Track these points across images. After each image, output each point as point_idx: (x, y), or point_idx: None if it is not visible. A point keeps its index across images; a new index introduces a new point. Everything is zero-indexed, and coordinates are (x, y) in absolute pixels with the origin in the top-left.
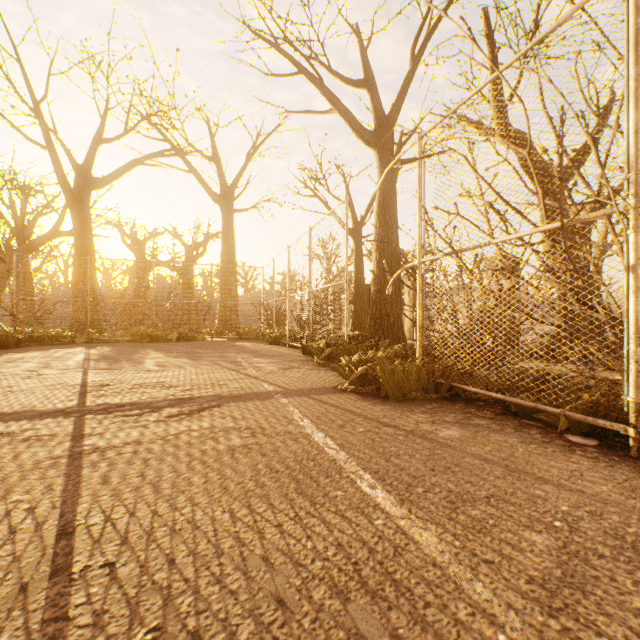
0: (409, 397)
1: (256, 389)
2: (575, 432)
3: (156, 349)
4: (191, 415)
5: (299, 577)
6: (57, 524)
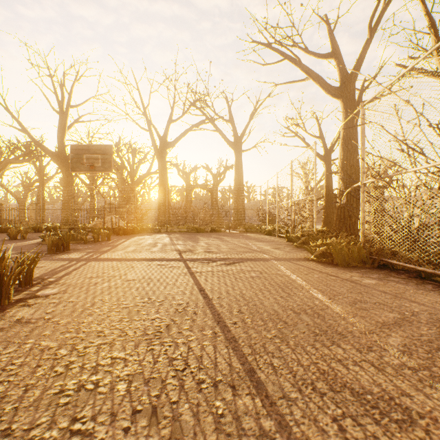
0: (352, 265)
1: (260, 256)
2: None
3: (201, 236)
4: (230, 264)
5: (282, 308)
6: (197, 288)
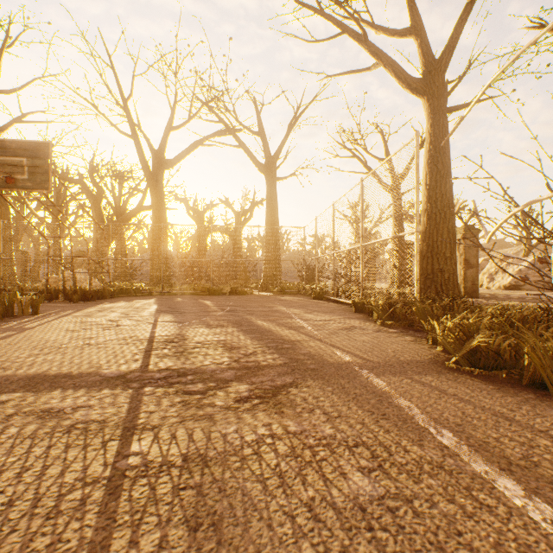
0: None
1: (329, 358)
2: None
3: (213, 302)
4: (265, 400)
5: None
6: None
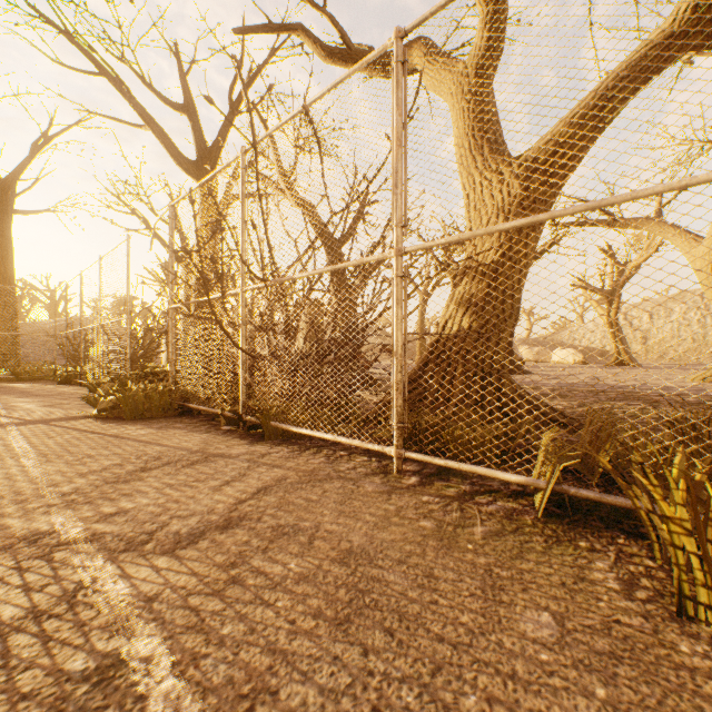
0: (149, 417)
1: None
2: (231, 424)
3: None
4: None
5: None
6: None
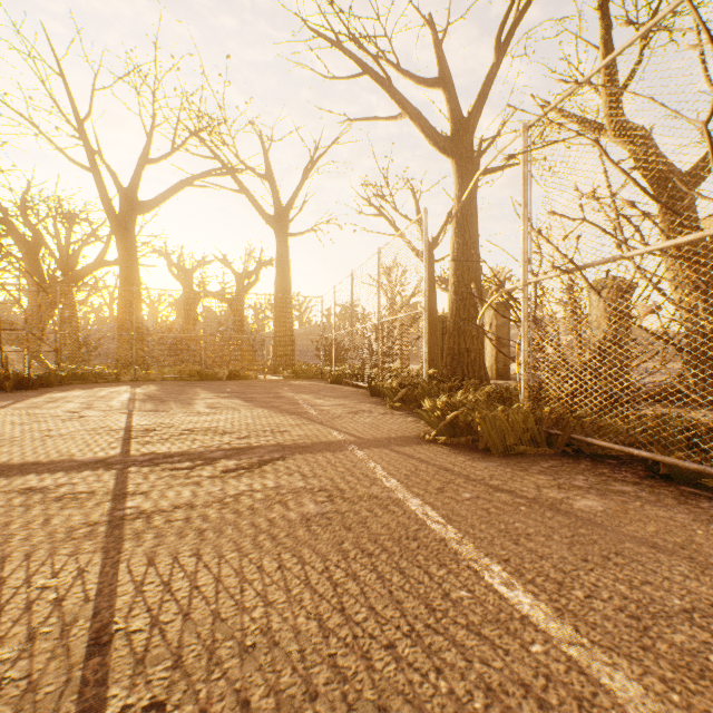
0: (515, 451)
1: (324, 438)
2: None
3: (206, 388)
4: (251, 470)
5: None
6: (89, 628)
